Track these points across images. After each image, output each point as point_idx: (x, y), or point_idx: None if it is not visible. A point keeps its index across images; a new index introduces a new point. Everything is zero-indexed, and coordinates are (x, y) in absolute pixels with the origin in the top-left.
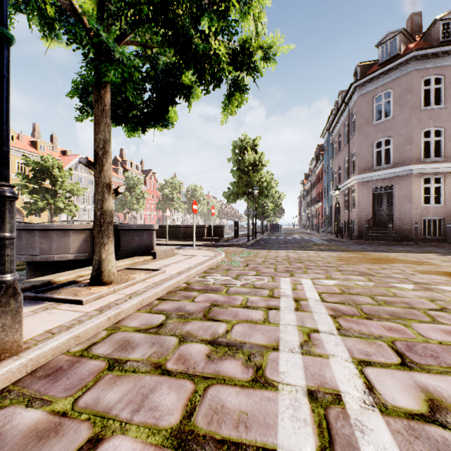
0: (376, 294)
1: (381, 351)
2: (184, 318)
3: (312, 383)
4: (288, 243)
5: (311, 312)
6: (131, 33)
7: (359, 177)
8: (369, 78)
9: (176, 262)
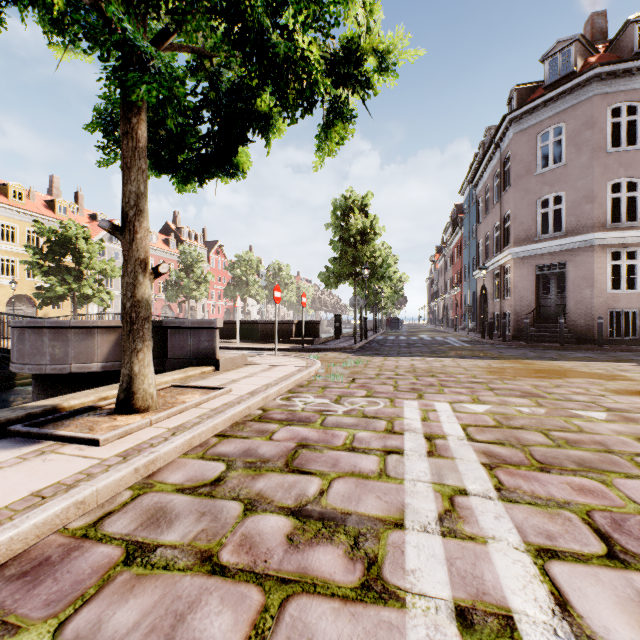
0: (551, 429)
1: (572, 531)
2: (254, 469)
3: (463, 593)
4: (413, 346)
5: (452, 459)
6: (177, 31)
7: (516, 251)
8: (531, 107)
9: (249, 376)
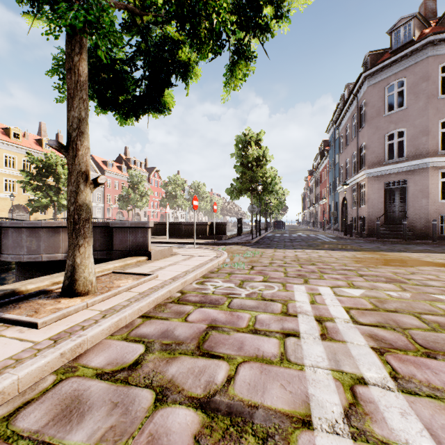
0: (421, 312)
1: None
2: (169, 352)
3: None
4: (294, 241)
5: (344, 342)
6: None
7: (369, 172)
8: (380, 67)
9: (172, 264)
